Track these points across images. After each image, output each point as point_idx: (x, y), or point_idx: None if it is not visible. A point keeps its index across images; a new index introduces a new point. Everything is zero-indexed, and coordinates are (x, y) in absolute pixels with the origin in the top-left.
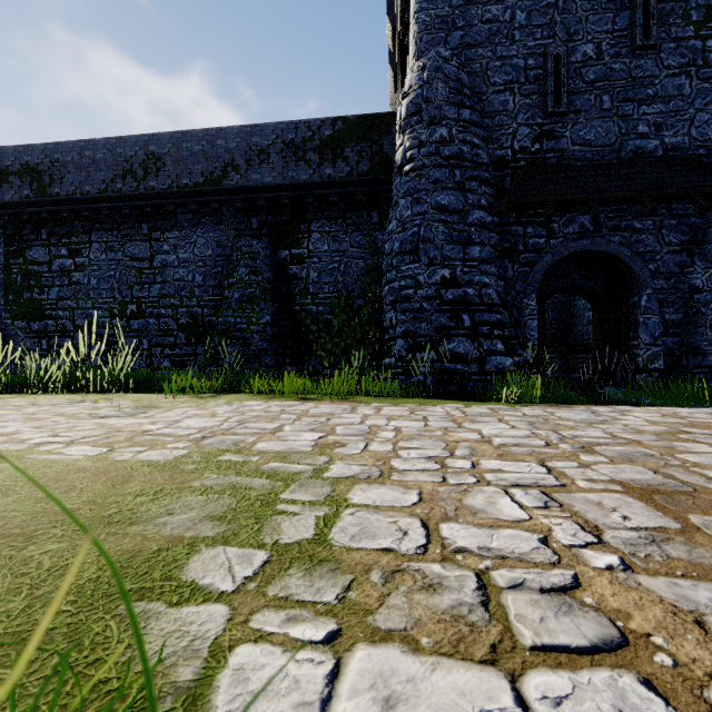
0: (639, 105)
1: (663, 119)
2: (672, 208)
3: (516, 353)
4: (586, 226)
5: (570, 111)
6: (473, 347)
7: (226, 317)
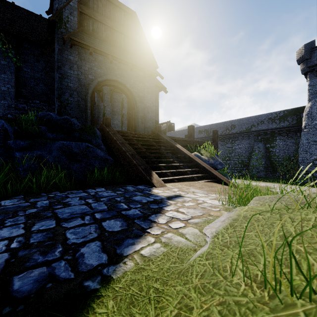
0: None
1: None
2: None
3: None
4: None
5: None
6: None
7: (252, 162)
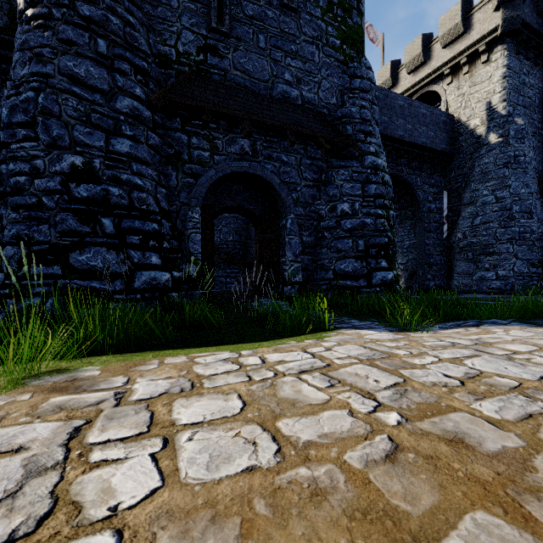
0: (286, 55)
1: (302, 75)
2: (308, 150)
3: (178, 267)
4: (246, 149)
5: (232, 36)
6: (117, 260)
7: None
